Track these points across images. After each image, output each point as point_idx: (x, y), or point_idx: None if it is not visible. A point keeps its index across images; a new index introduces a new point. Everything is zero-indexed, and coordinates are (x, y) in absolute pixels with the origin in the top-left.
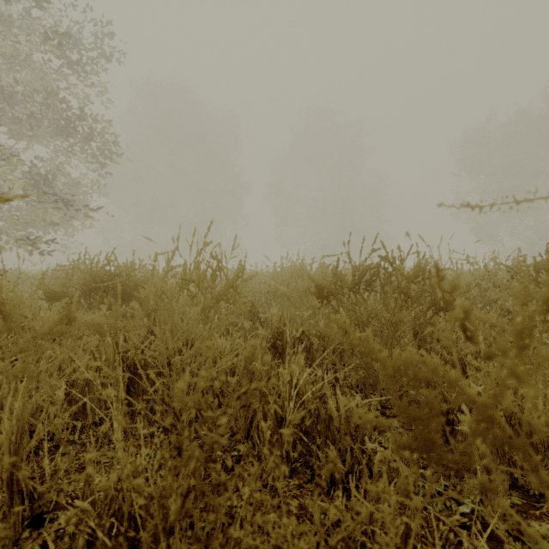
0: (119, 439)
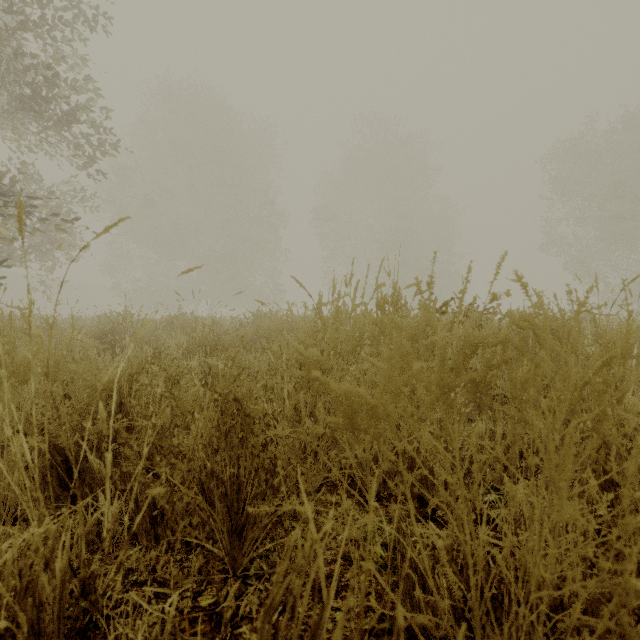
0: None
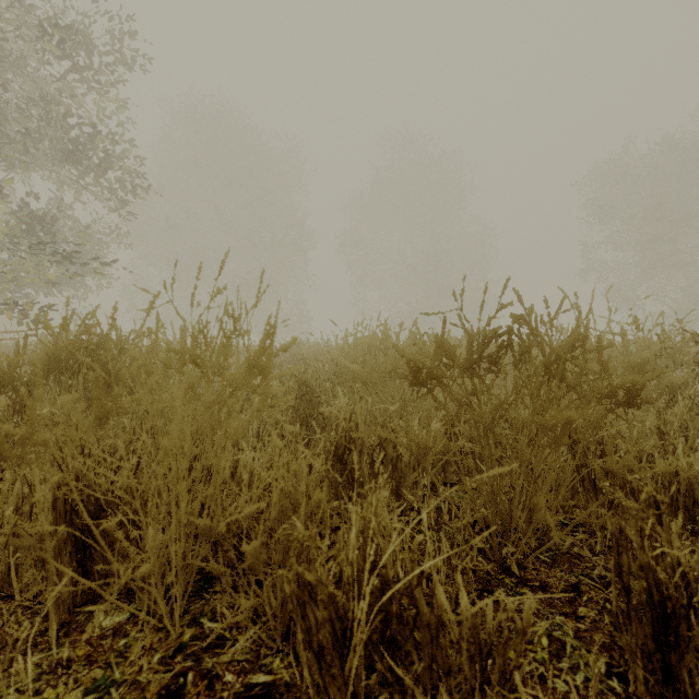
0: (52, 644)
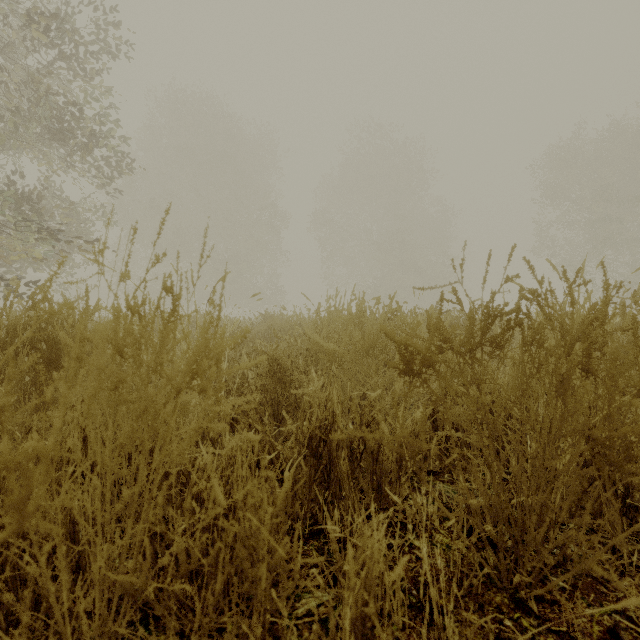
0: None
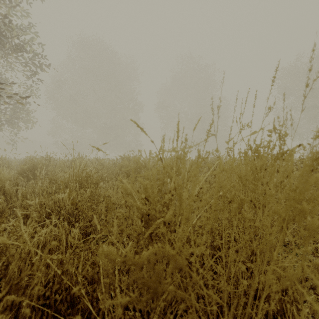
0: None
